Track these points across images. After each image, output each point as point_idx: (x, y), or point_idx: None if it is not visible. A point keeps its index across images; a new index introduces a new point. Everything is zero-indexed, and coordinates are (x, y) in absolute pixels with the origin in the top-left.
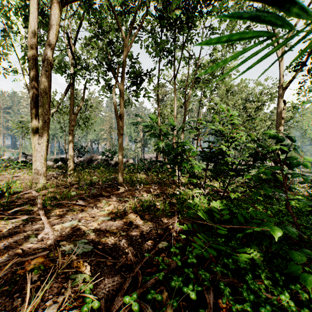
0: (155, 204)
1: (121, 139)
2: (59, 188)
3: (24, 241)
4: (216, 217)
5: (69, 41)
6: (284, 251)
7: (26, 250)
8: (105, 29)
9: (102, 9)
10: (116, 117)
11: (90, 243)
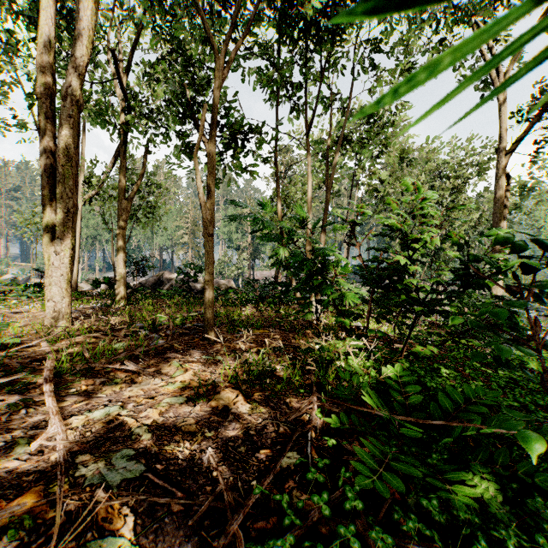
0: (274, 370)
1: (210, 243)
2: (94, 335)
3: (2, 455)
4: (393, 397)
5: (117, 66)
6: (544, 478)
7: (3, 478)
8: (182, 46)
9: (174, 2)
10: (201, 202)
11: (140, 459)
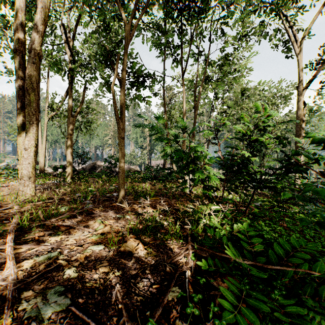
0: (163, 225)
1: (122, 143)
2: (49, 201)
3: None
4: (242, 245)
5: (66, 35)
6: None
7: None
8: None
9: None
10: (116, 117)
11: (67, 294)
